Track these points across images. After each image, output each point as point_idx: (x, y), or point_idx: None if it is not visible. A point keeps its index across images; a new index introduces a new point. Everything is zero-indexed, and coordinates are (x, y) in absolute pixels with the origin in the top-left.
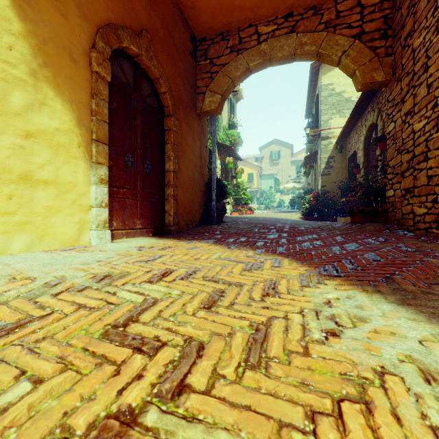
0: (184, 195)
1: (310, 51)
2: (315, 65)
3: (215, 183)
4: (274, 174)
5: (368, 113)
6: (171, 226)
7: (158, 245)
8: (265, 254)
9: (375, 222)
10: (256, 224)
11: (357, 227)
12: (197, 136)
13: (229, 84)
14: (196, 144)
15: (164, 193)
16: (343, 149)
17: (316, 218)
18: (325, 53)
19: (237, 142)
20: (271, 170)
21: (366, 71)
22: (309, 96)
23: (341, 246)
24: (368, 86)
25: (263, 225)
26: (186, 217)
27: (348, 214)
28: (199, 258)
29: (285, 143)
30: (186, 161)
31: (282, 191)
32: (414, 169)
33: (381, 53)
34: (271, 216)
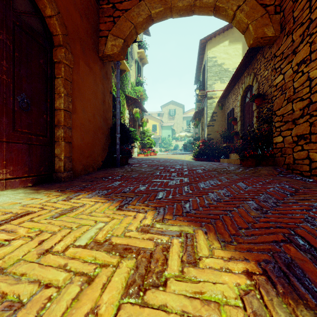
0: (83, 137)
1: (208, 4)
2: (203, 41)
3: (119, 127)
4: (171, 126)
5: (244, 78)
6: (61, 172)
7: (6, 211)
8: (168, 221)
9: (264, 166)
10: (158, 166)
11: (251, 171)
12: (100, 80)
13: (131, 29)
14: (98, 87)
15: (53, 134)
16: (223, 107)
17: (204, 159)
18: (222, 7)
19: (143, 97)
20: (169, 123)
21: (258, 26)
22: (198, 67)
23: (256, 200)
24: (258, 41)
25: (164, 167)
26: (85, 160)
27: (240, 158)
28: (51, 247)
29: (179, 104)
30: (85, 102)
31: (177, 138)
32: (311, 115)
33: (271, 10)
34: (170, 157)
